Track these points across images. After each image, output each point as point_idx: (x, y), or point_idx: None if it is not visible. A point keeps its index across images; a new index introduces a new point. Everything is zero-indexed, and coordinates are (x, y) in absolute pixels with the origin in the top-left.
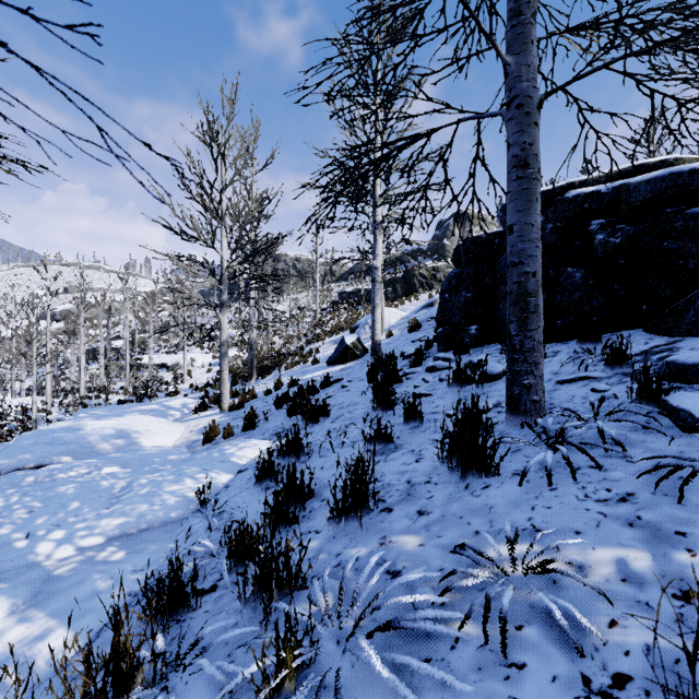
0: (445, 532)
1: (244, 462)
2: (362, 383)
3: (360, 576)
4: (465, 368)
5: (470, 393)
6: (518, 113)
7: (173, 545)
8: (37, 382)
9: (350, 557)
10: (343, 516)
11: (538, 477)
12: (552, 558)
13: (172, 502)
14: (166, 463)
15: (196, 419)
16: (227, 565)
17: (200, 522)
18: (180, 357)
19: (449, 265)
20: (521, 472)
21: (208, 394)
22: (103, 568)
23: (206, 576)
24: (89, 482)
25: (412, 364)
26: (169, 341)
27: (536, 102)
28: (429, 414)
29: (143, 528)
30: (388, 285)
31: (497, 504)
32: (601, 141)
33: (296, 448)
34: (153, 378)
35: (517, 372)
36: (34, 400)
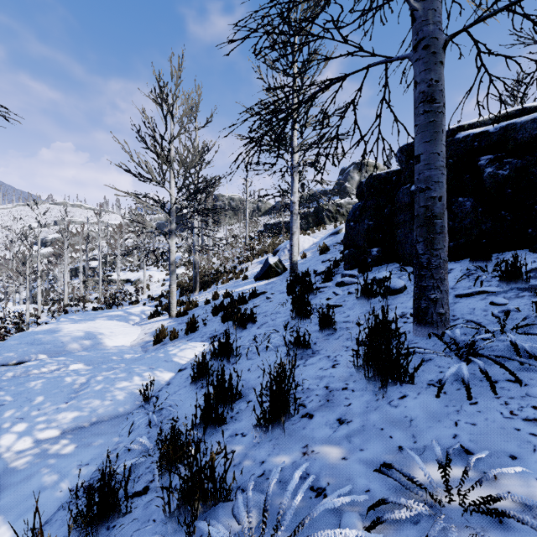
0: (367, 445)
1: (184, 362)
2: (282, 295)
3: (284, 494)
4: (371, 283)
5: (376, 305)
6: (425, 53)
7: (117, 439)
8: (33, 293)
9: (273, 466)
10: (267, 421)
11: (455, 389)
12: (498, 495)
13: (120, 398)
14: (120, 362)
15: (150, 324)
16: (158, 469)
17: (142, 417)
18: (141, 274)
19: (350, 202)
20: (436, 382)
21: (161, 303)
22: (52, 462)
23: (141, 475)
24: (55, 378)
25: (323, 279)
26: (133, 262)
27: (442, 43)
28: (341, 323)
29: (94, 421)
30: (302, 218)
31: (417, 416)
32: (493, 84)
33: (227, 351)
34: (119, 290)
35: (424, 288)
36: (27, 307)
